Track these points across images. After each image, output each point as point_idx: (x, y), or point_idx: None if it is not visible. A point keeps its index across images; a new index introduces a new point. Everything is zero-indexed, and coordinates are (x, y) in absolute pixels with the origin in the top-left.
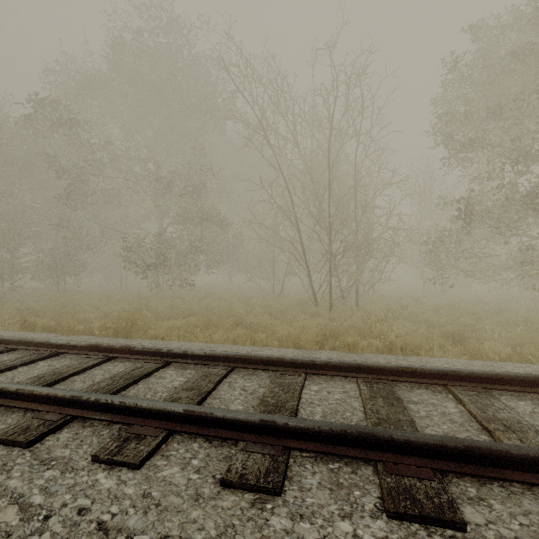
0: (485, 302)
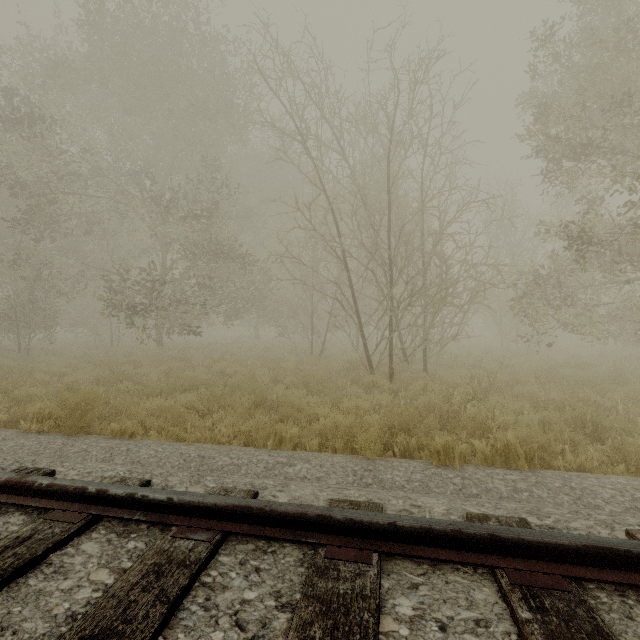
0: (591, 365)
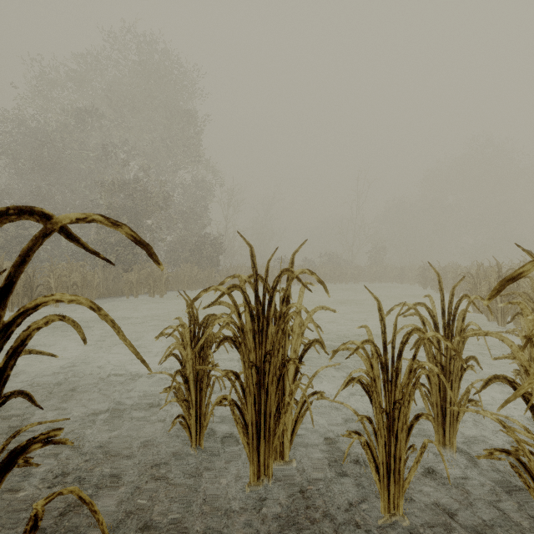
0: None
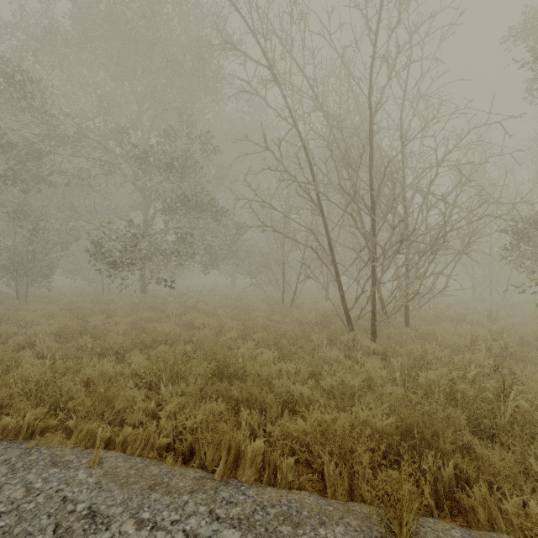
0: None
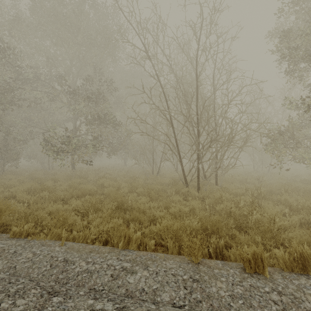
0: (310, 181)
